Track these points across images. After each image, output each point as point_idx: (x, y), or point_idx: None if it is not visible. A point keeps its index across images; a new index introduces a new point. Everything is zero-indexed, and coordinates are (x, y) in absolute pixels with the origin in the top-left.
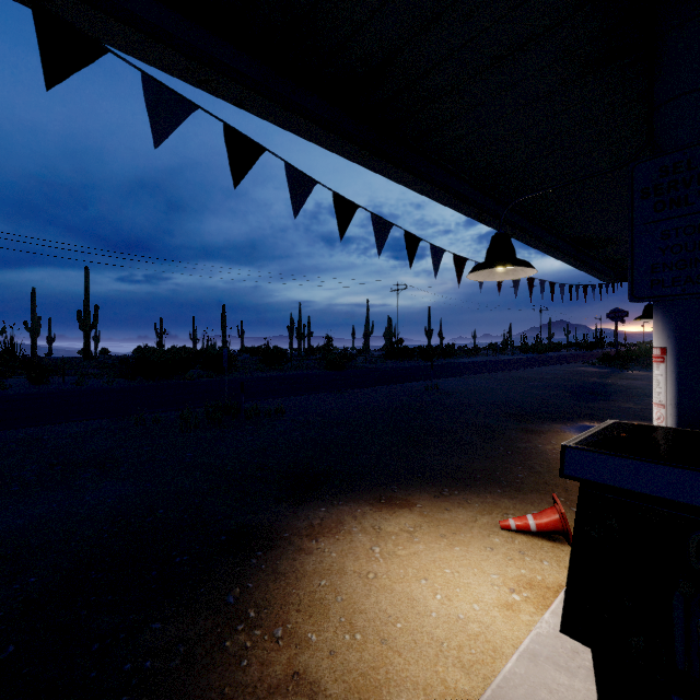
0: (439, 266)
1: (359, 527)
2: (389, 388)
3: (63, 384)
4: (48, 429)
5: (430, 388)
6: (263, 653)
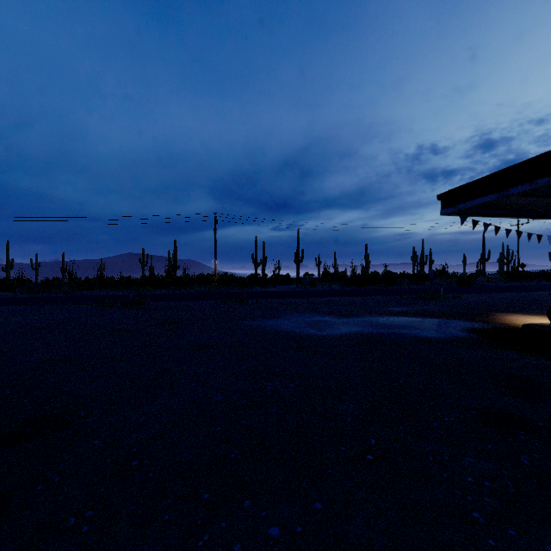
0: (550, 241)
1: (520, 316)
2: (518, 294)
3: (323, 288)
4: (369, 297)
5: (550, 294)
6: (504, 321)
